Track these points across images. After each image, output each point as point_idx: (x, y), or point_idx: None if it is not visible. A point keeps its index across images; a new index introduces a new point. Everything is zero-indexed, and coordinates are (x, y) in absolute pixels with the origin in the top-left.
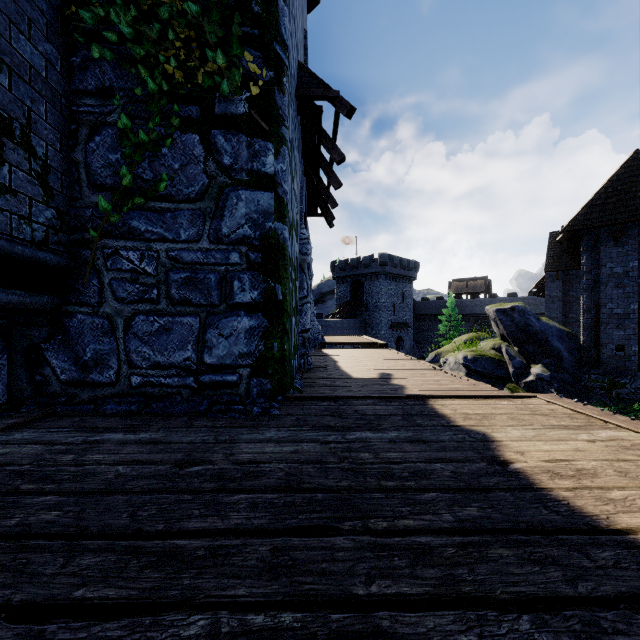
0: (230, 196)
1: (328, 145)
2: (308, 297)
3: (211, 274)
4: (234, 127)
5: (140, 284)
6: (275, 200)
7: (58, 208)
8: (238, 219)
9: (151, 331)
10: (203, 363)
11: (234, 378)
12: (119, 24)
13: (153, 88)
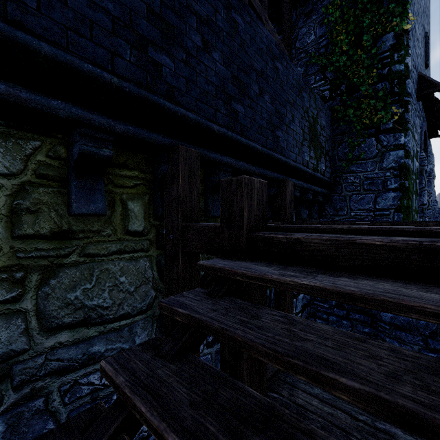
0: (386, 154)
1: (439, 106)
2: (425, 187)
3: (379, 180)
4: (387, 132)
5: (354, 186)
6: (404, 152)
7: (331, 168)
8: (389, 161)
9: (357, 199)
10: (376, 208)
11: (387, 213)
12: (350, 115)
13: (359, 128)
